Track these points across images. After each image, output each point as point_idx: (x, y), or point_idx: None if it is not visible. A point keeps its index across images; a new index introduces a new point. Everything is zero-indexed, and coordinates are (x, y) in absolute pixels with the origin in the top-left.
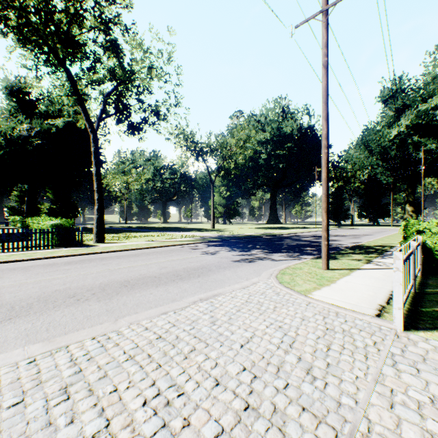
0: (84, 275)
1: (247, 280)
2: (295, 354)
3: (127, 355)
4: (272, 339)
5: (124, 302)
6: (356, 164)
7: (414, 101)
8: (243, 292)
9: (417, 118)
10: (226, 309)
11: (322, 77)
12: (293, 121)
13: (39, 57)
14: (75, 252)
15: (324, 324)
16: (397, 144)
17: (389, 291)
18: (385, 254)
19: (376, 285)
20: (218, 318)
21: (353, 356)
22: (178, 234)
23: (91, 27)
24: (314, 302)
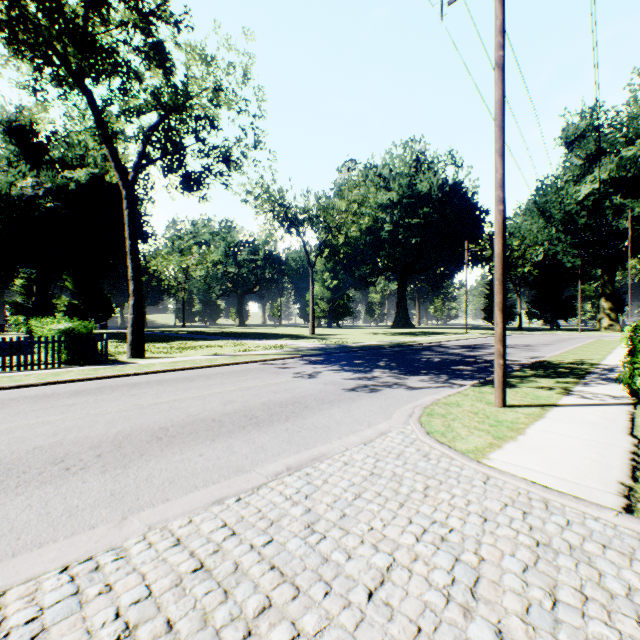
0: (94, 416)
1: (370, 428)
2: (488, 618)
3: (121, 624)
4: (431, 575)
5: (149, 475)
6: (525, 239)
7: (614, 144)
8: (364, 452)
9: (619, 168)
10: (336, 492)
11: (495, 84)
12: (431, 174)
13: (42, 69)
14: (92, 374)
15: (529, 530)
16: (588, 208)
17: (626, 453)
18: (589, 377)
19: (598, 438)
20: (320, 515)
21: (614, 626)
22: (260, 343)
23: (122, 22)
24: (497, 476)
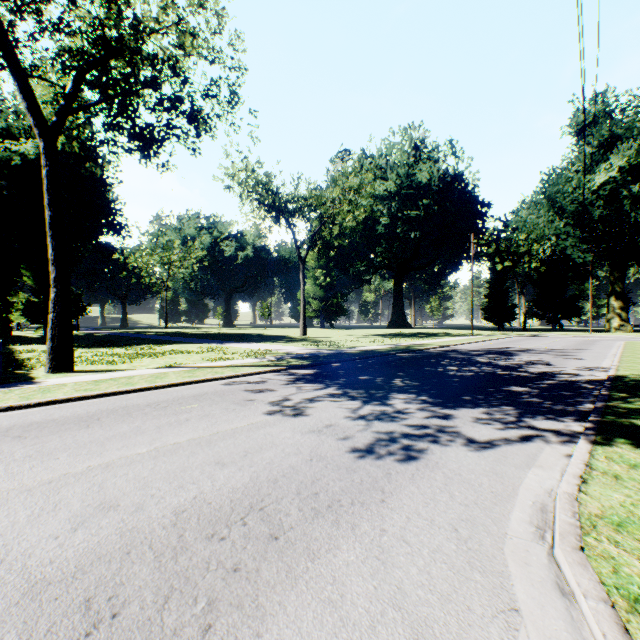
0: None
1: None
2: None
3: None
4: None
5: None
6: (531, 233)
7: (632, 128)
8: None
9: (638, 154)
10: None
11: None
12: (432, 163)
13: None
14: None
15: None
16: (602, 199)
17: None
18: None
19: None
20: None
21: None
22: (240, 348)
23: None
24: None
